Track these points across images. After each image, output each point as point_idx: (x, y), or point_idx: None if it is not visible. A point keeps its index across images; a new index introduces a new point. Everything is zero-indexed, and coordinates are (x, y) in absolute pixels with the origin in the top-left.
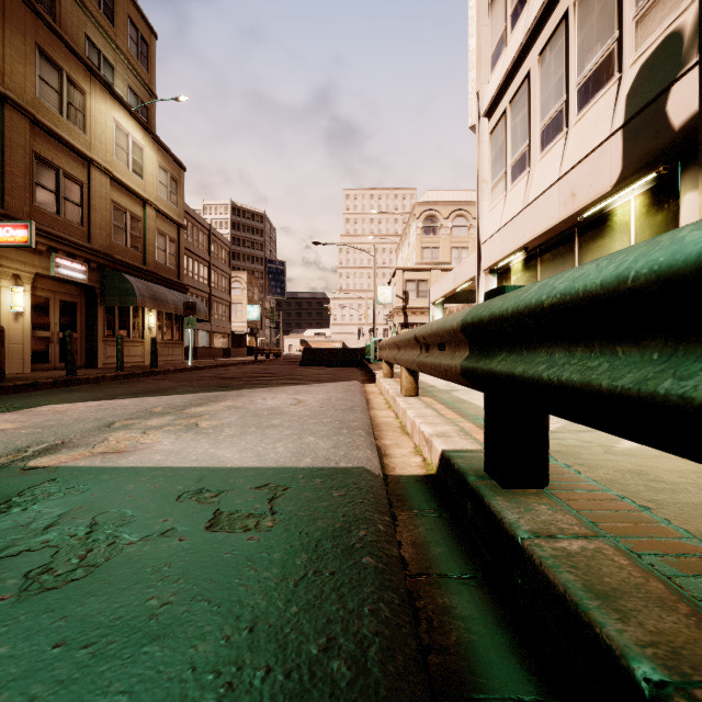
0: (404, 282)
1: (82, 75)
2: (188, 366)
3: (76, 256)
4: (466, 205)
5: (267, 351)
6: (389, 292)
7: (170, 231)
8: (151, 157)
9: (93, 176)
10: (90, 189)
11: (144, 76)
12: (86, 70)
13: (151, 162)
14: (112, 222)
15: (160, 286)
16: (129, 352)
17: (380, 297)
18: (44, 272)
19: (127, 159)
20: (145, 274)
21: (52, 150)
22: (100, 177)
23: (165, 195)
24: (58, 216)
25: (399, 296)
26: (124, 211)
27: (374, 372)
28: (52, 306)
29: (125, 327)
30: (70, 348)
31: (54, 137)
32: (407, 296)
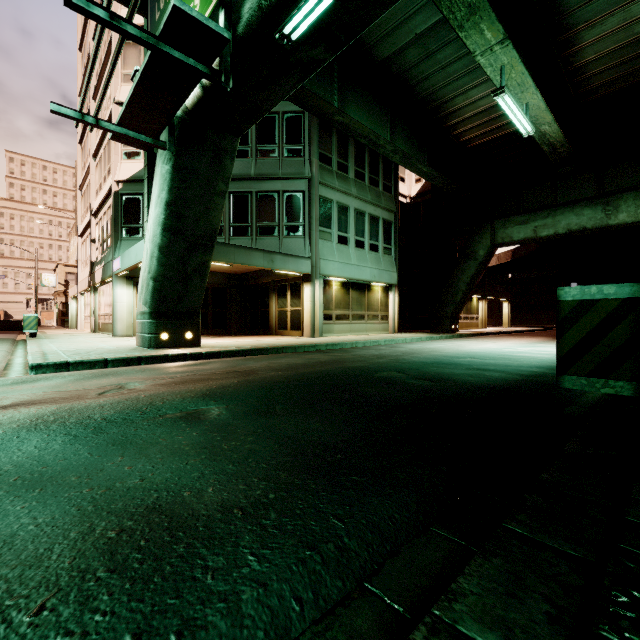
0: (65, 274)
1: None
2: None
3: None
4: None
5: None
6: (54, 278)
7: None
8: None
9: None
10: None
11: None
12: None
13: None
14: None
15: None
16: None
17: (44, 281)
18: None
19: None
20: None
21: None
22: None
23: None
24: None
25: (61, 283)
26: None
27: None
28: None
29: None
30: None
31: None
32: (68, 284)
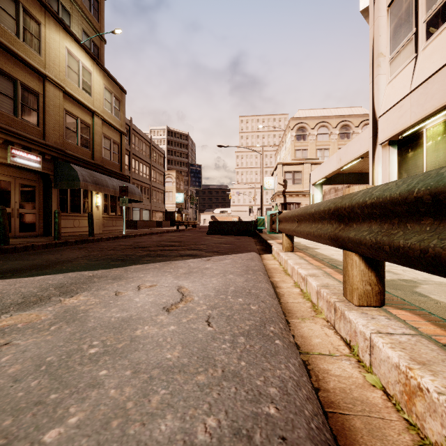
0: (283, 173)
1: (38, 9)
2: (120, 235)
3: (31, 149)
4: (328, 118)
5: (185, 223)
6: (272, 181)
7: (114, 137)
8: (98, 80)
9: (48, 88)
10: (45, 98)
11: (95, 24)
12: (41, 6)
13: (98, 84)
14: (65, 125)
15: (103, 175)
16: (80, 224)
17: (265, 185)
18: (1, 160)
19: (78, 79)
20: (92, 166)
21: (9, 64)
22: (54, 90)
23: (109, 110)
24: (15, 117)
25: (280, 183)
26: (75, 118)
27: (269, 242)
28: (12, 188)
29: (76, 205)
30: (2, 220)
31: (11, 54)
32: (286, 183)
